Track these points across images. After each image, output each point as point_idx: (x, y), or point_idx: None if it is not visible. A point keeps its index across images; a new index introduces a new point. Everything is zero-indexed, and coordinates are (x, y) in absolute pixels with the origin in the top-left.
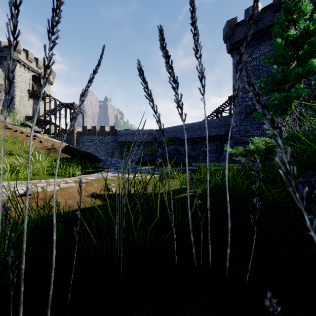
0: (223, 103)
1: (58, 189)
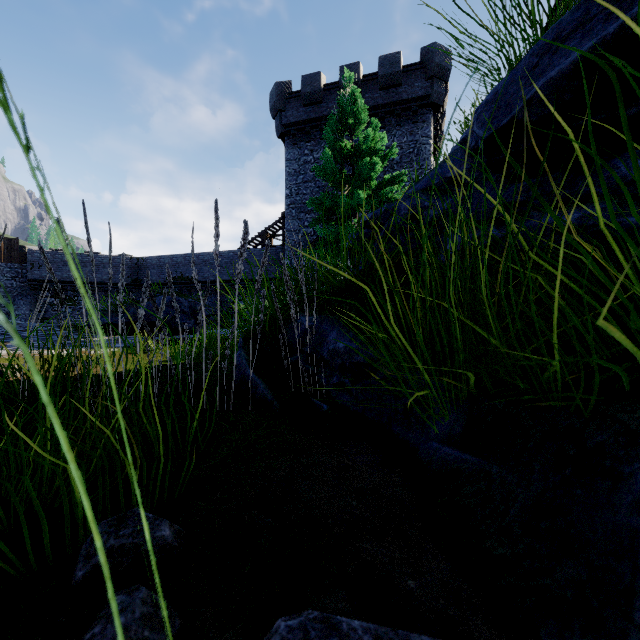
0: (273, 223)
1: None
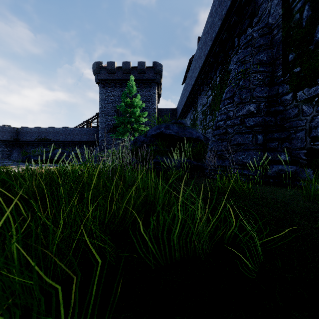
0: (92, 117)
1: None
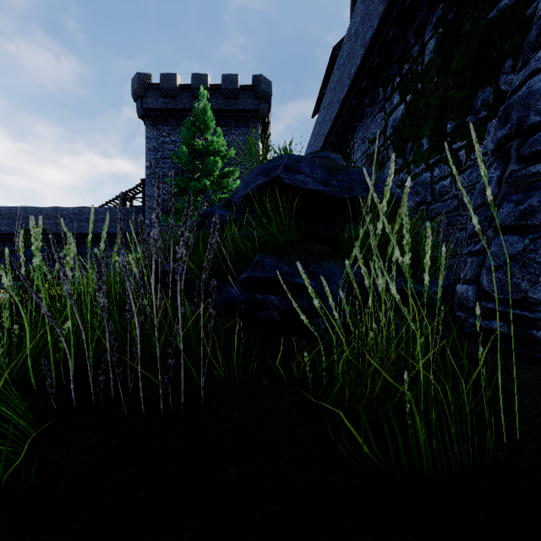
0: (134, 187)
1: None
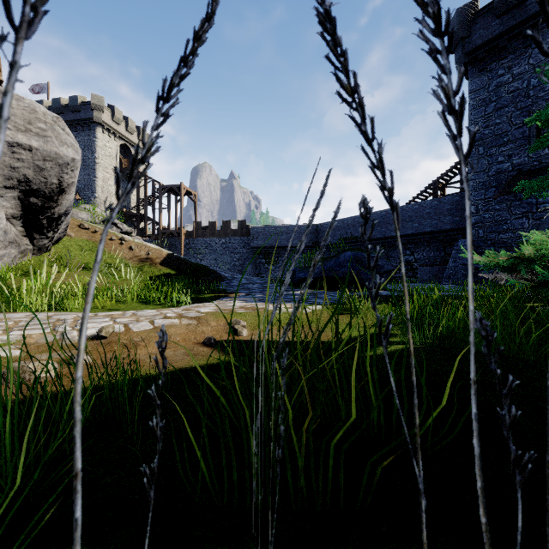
0: (447, 170)
1: (151, 329)
